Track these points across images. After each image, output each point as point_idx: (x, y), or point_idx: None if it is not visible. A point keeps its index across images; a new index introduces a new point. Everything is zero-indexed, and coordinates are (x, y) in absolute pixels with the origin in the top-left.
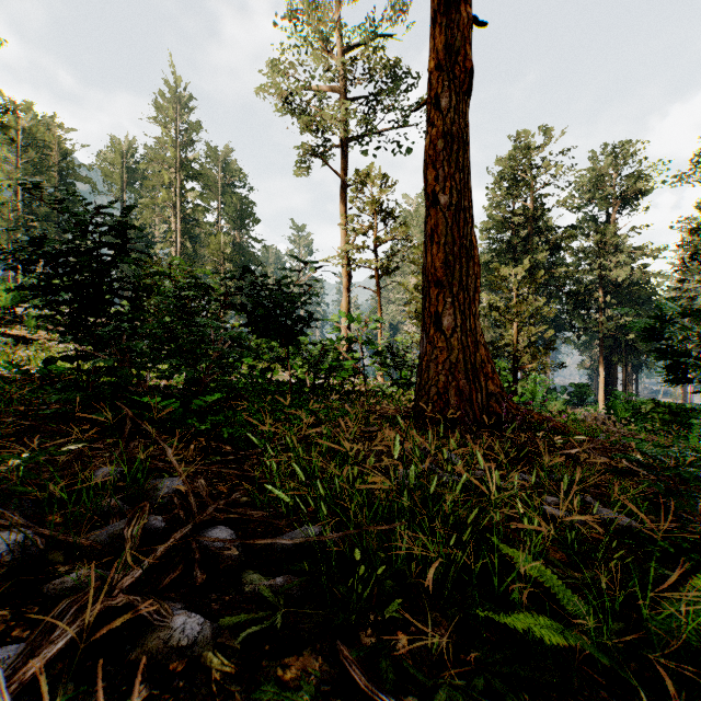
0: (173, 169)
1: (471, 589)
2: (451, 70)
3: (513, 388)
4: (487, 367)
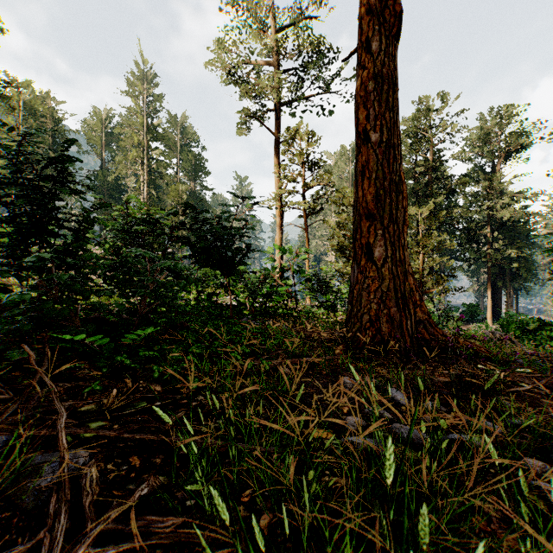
0: (141, 132)
1: None
2: (381, 15)
3: None
4: (416, 295)
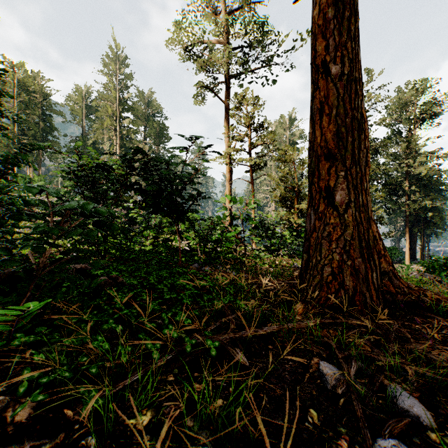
0: (114, 104)
1: None
2: None
3: None
4: (379, 244)
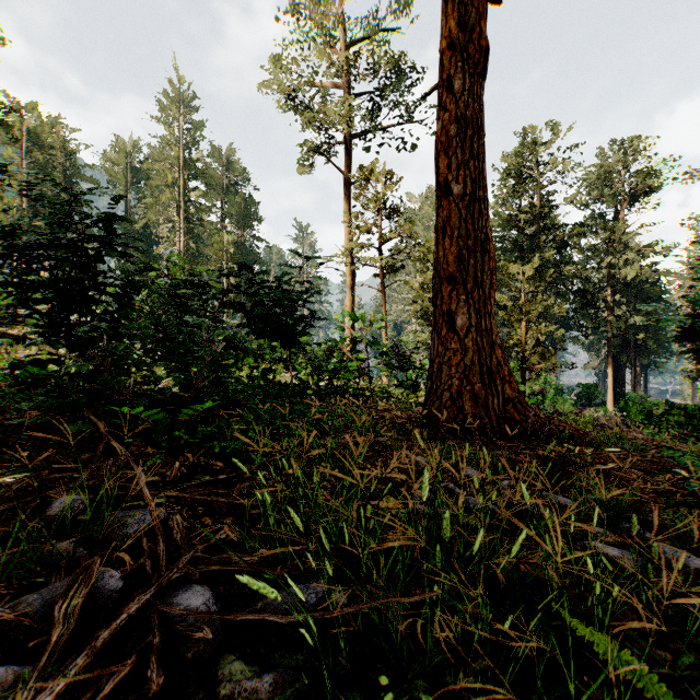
0: (177, 168)
1: (537, 698)
2: (465, 50)
3: (522, 389)
4: (504, 370)
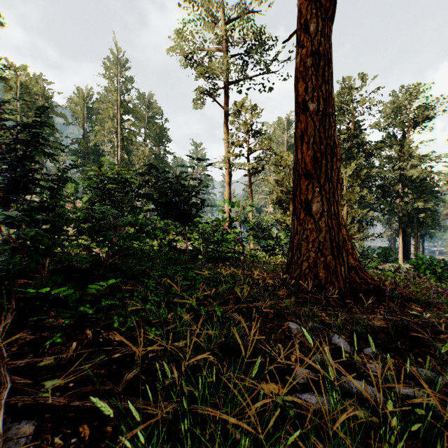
0: (116, 107)
1: None
2: (318, 1)
3: None
4: (348, 244)
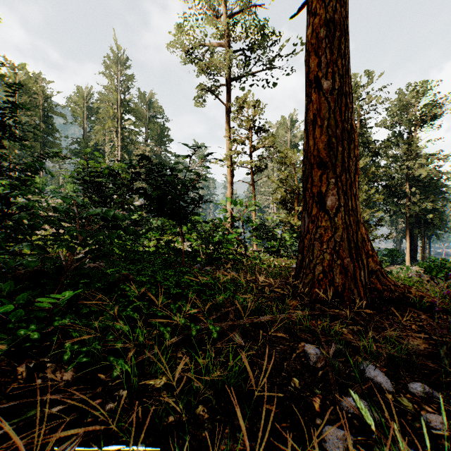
0: (116, 106)
1: None
2: None
3: None
4: (367, 245)
